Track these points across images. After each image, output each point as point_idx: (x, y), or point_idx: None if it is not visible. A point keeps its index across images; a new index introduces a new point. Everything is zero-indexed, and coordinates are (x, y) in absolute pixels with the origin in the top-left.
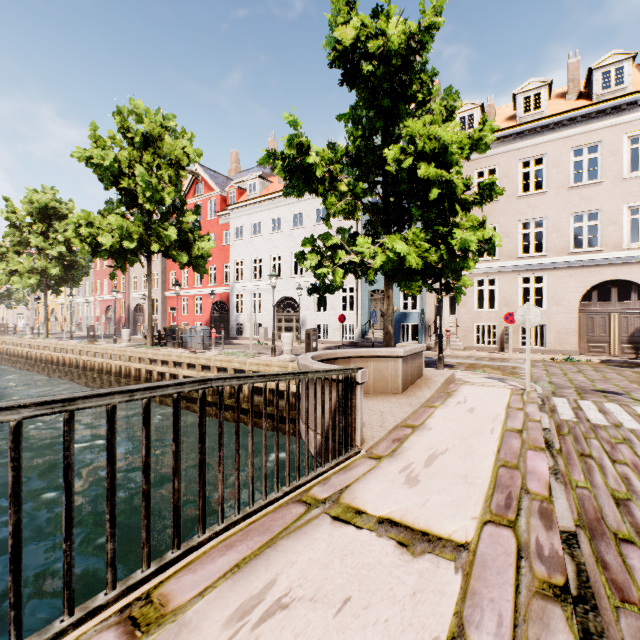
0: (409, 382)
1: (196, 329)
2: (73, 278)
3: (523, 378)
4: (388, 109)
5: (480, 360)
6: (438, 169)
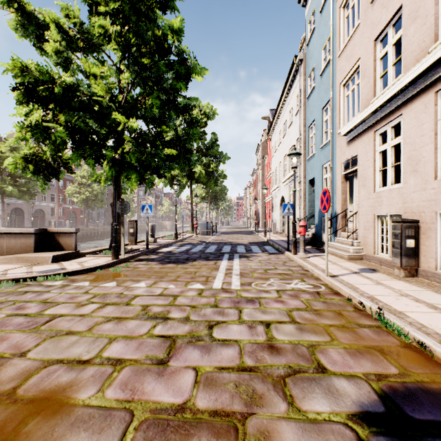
0: (6, 252)
1: (198, 222)
2: (219, 197)
3: (74, 282)
4: (85, 47)
5: (252, 269)
6: (25, 89)
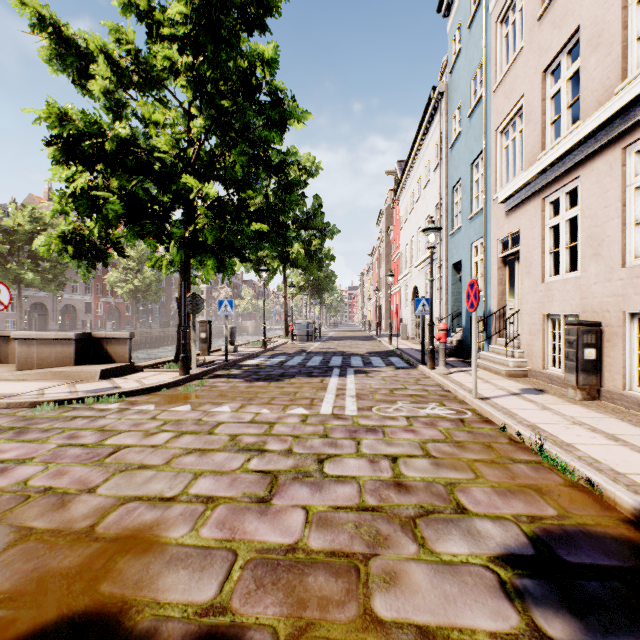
0: (36, 365)
1: (294, 323)
2: (324, 287)
3: (134, 405)
4: (141, 83)
5: (372, 389)
6: (64, 143)
